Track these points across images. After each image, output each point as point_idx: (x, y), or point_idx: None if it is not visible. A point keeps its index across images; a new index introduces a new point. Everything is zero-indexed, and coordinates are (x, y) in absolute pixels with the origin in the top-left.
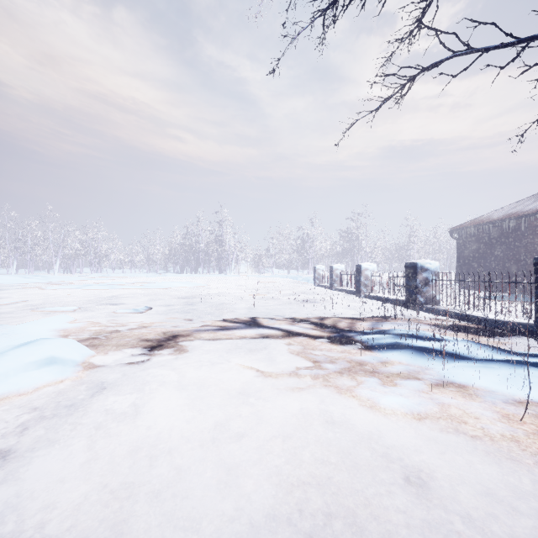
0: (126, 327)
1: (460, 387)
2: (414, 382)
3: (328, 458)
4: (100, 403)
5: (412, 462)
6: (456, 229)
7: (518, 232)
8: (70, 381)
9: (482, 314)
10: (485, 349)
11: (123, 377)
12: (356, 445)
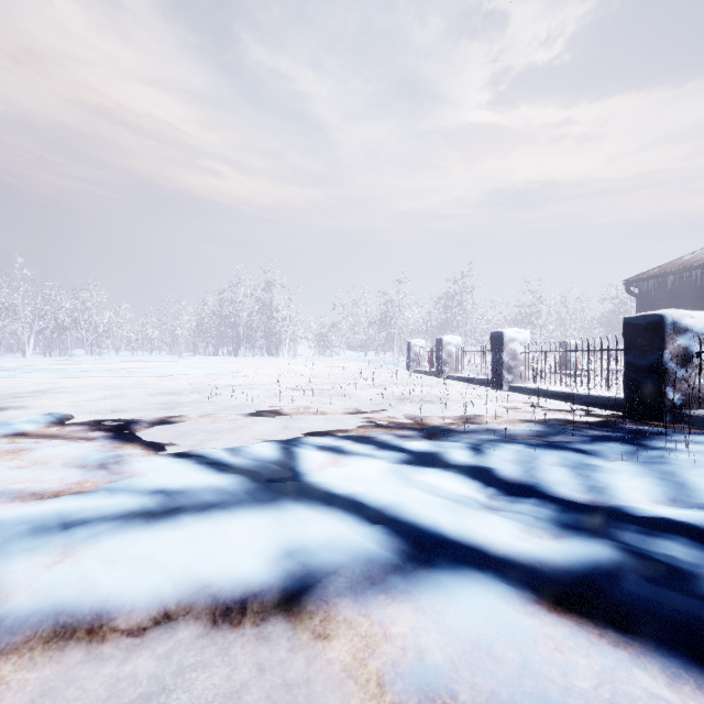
0: None
1: None
2: None
3: None
4: None
5: None
6: (636, 279)
7: None
8: None
9: None
10: None
11: None
12: None
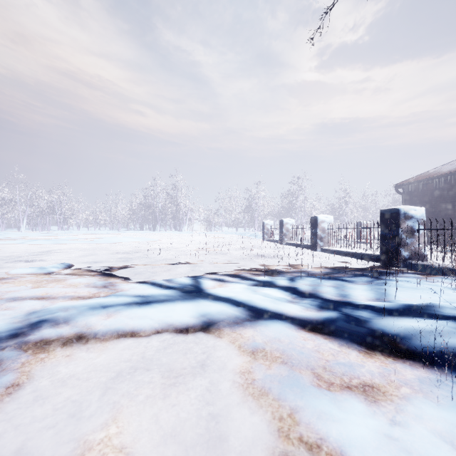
0: None
1: None
2: None
3: None
4: None
5: None
6: (402, 184)
7: None
8: None
9: None
10: None
11: None
12: None
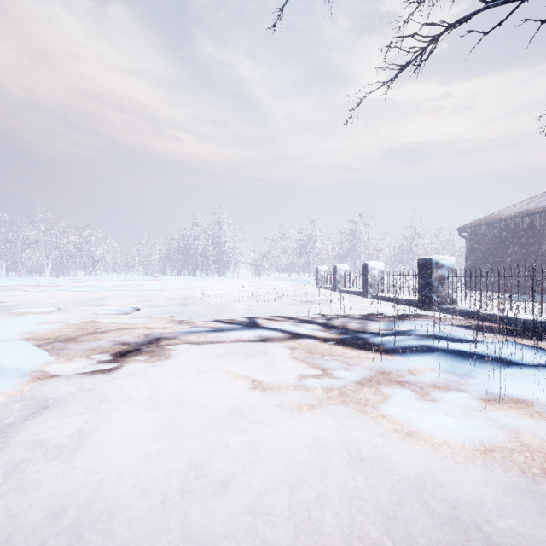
0: (103, 329)
1: (519, 402)
2: (459, 395)
3: (361, 524)
4: (35, 429)
5: (496, 533)
6: (465, 227)
7: (532, 229)
8: (4, 397)
9: (508, 314)
10: (536, 352)
11: (78, 390)
12: (400, 498)
